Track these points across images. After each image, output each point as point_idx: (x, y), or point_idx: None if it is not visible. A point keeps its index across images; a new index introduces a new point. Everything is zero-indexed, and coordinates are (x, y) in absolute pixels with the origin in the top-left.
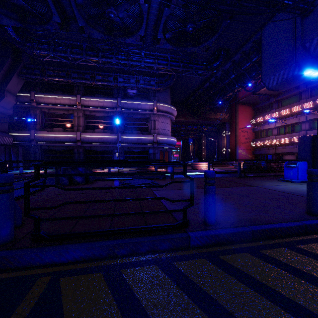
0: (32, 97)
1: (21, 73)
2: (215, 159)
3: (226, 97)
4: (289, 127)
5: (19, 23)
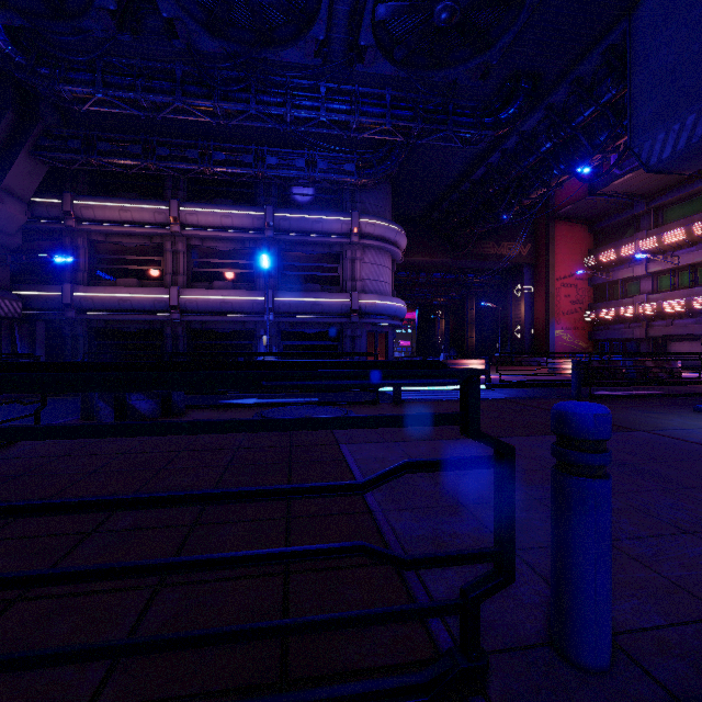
0: (67, 207)
1: (37, 148)
2: (497, 351)
3: (527, 200)
4: (685, 274)
5: (17, 15)
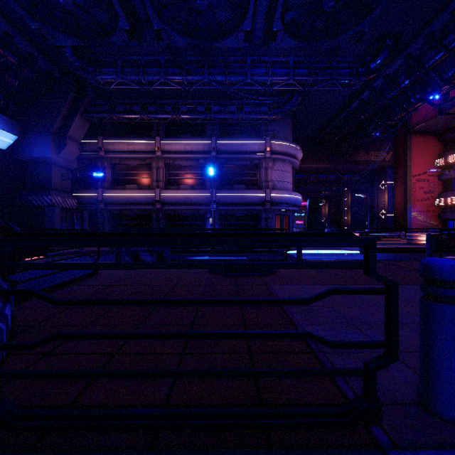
0: (100, 144)
1: (85, 112)
2: (366, 227)
3: (390, 122)
4: None
5: (78, 39)
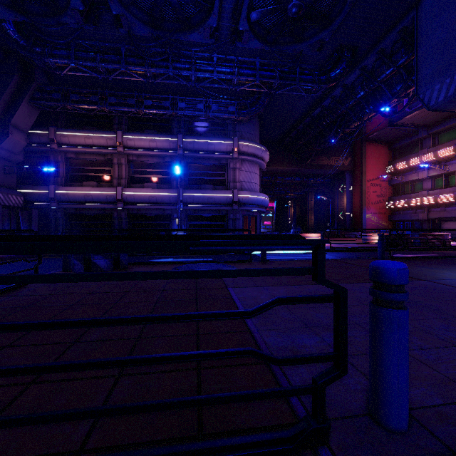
0: (52, 136)
1: (33, 98)
2: (328, 228)
3: (348, 129)
4: (453, 177)
5: (21, 14)
